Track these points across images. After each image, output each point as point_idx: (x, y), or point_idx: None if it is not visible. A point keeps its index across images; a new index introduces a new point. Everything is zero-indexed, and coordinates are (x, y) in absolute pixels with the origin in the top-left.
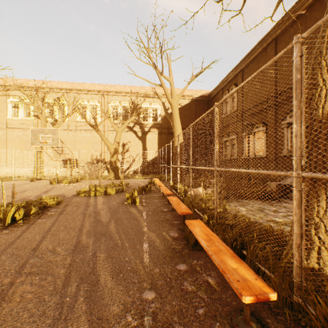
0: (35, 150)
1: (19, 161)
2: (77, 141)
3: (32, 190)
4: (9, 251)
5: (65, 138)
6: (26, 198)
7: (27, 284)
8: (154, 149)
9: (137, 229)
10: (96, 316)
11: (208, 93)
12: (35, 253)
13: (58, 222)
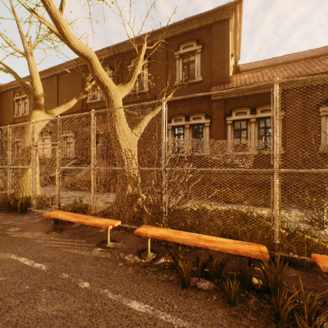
0: None
1: None
2: None
3: None
4: None
5: None
6: None
7: None
8: None
9: None
10: None
11: None
12: None
13: None
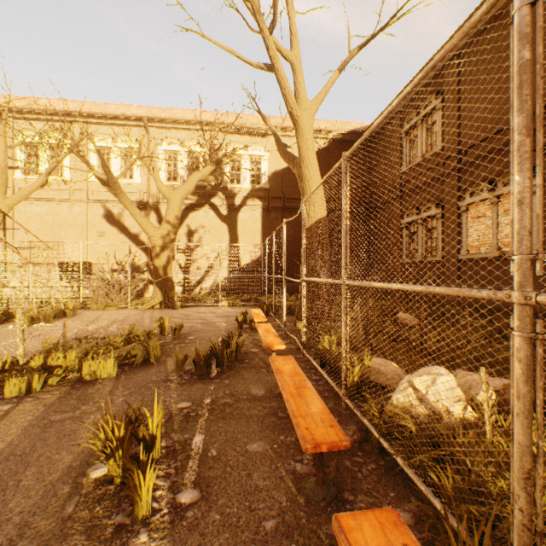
0: None
1: None
2: (91, 224)
3: None
4: None
5: (65, 218)
6: None
7: None
8: (254, 242)
9: None
10: None
11: (366, 126)
12: None
13: None
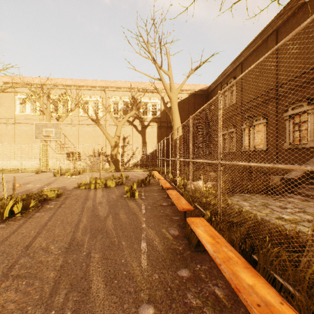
0: (40, 144)
1: (26, 154)
2: (80, 135)
3: (36, 182)
4: (1, 249)
5: (69, 132)
6: (29, 190)
7: (12, 291)
8: (153, 142)
9: (135, 225)
10: None
11: (207, 87)
12: (26, 252)
13: (56, 216)
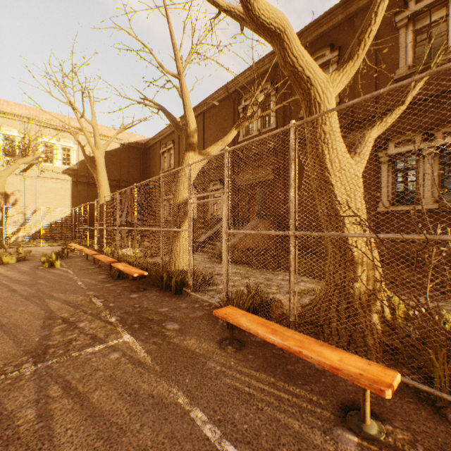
0: None
1: None
2: None
3: None
4: None
5: None
6: None
7: None
8: (65, 204)
9: (68, 278)
10: (62, 300)
11: (145, 140)
12: None
13: None
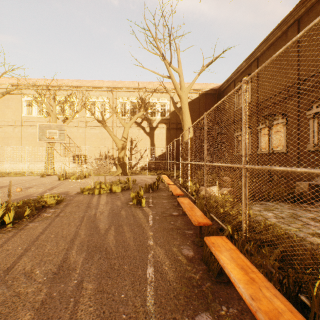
0: (46, 146)
1: (33, 157)
2: (87, 137)
3: (39, 186)
4: None
5: (76, 135)
6: (29, 195)
7: None
8: (162, 145)
9: (140, 241)
10: None
11: (218, 86)
12: (4, 278)
13: (51, 227)
